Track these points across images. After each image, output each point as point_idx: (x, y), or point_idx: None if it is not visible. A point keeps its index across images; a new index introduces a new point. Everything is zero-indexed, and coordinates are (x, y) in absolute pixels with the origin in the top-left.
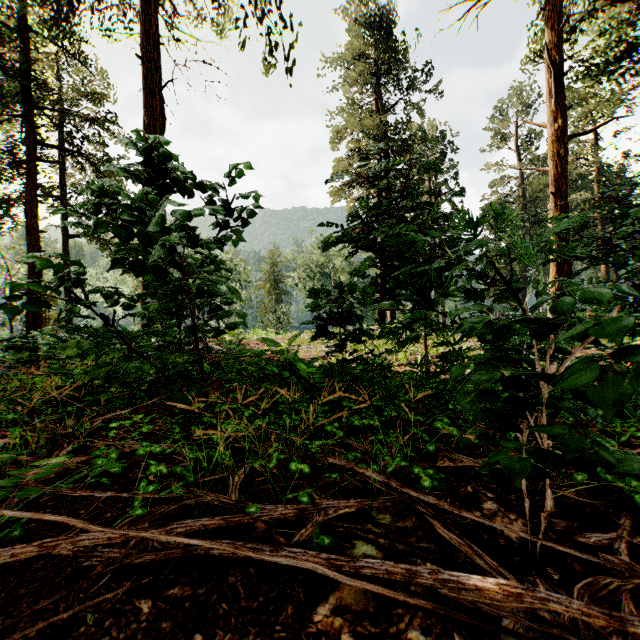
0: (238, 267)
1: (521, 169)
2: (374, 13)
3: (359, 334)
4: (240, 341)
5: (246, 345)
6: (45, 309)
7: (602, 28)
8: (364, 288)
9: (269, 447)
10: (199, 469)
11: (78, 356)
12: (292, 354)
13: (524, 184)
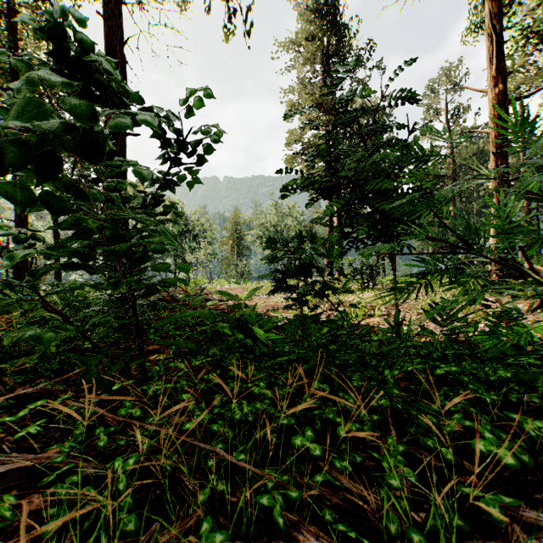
0: (205, 226)
1: (463, 132)
2: (324, 0)
3: (322, 288)
4: (202, 291)
5: (209, 294)
6: (37, 262)
7: (531, 8)
8: (330, 236)
9: (205, 472)
10: (79, 531)
11: (4, 313)
12: (248, 310)
13: (455, 152)
